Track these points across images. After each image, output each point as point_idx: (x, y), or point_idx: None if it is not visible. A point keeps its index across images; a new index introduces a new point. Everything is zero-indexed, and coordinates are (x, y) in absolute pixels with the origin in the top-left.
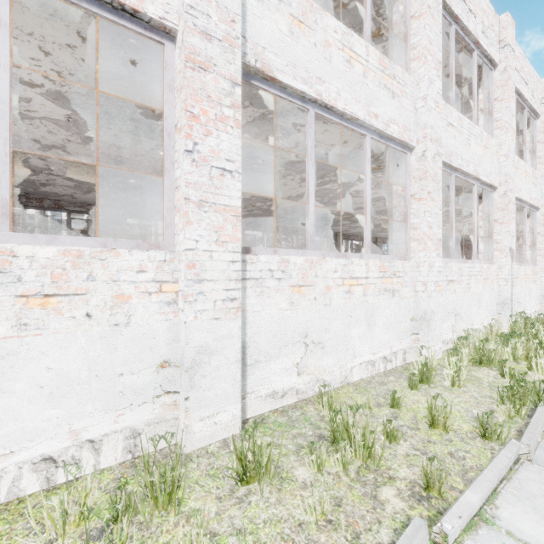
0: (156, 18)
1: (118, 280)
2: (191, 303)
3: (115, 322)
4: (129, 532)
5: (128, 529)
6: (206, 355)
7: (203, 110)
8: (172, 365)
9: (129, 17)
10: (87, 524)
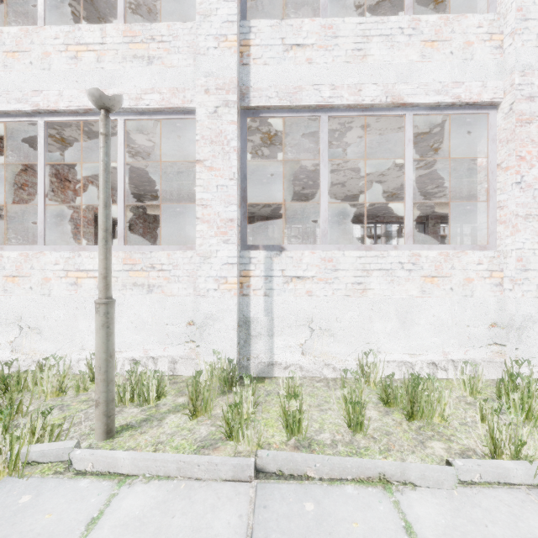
0: (488, 100)
1: (466, 269)
2: (519, 285)
3: (464, 294)
4: (534, 394)
5: (534, 393)
6: (530, 322)
7: (528, 152)
8: (498, 326)
9: (467, 107)
10: (479, 396)
